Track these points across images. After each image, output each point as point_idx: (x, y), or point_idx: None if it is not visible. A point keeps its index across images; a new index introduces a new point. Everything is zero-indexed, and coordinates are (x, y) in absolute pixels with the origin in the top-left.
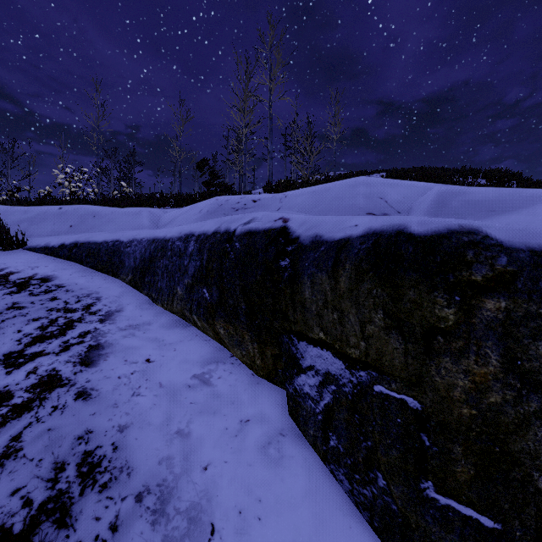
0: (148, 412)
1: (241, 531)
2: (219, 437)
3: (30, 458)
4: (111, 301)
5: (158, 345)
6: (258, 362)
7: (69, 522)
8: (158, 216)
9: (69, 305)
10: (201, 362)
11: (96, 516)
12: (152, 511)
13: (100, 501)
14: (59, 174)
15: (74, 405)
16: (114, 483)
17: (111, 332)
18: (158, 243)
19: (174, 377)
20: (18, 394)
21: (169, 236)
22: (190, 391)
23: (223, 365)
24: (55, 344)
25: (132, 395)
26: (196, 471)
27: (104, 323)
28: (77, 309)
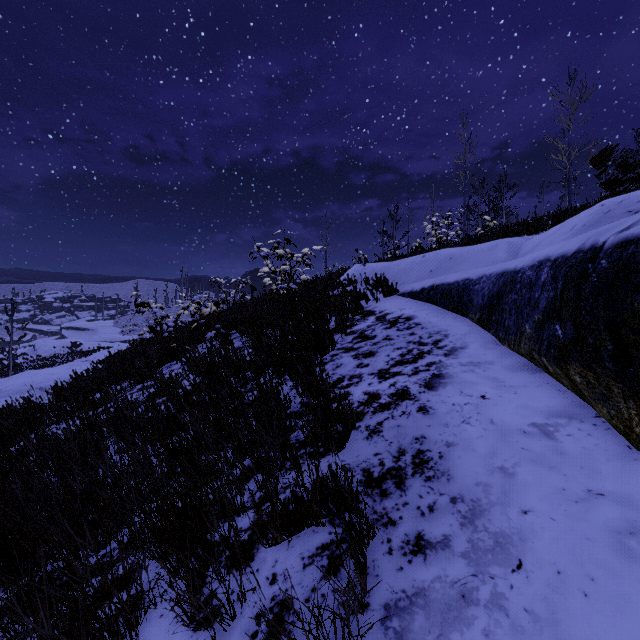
0: (474, 441)
1: (555, 588)
2: (550, 493)
3: (385, 439)
4: (457, 338)
5: (496, 385)
6: (637, 430)
7: (402, 488)
8: (518, 246)
9: (422, 339)
10: (546, 413)
11: (420, 494)
12: (462, 515)
13: (424, 486)
14: (427, 224)
15: (415, 415)
16: (436, 480)
17: (452, 365)
18: (507, 276)
19: (508, 418)
20: (383, 397)
21: (520, 266)
22: (523, 437)
23: (579, 423)
24: (409, 368)
25: (462, 422)
26: (512, 508)
27: (448, 357)
28: (427, 343)
